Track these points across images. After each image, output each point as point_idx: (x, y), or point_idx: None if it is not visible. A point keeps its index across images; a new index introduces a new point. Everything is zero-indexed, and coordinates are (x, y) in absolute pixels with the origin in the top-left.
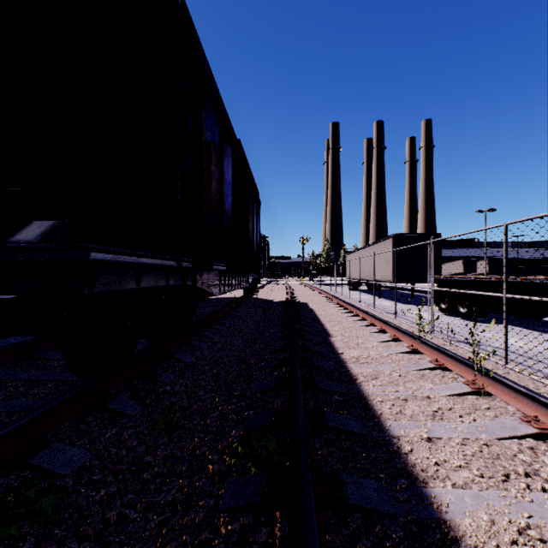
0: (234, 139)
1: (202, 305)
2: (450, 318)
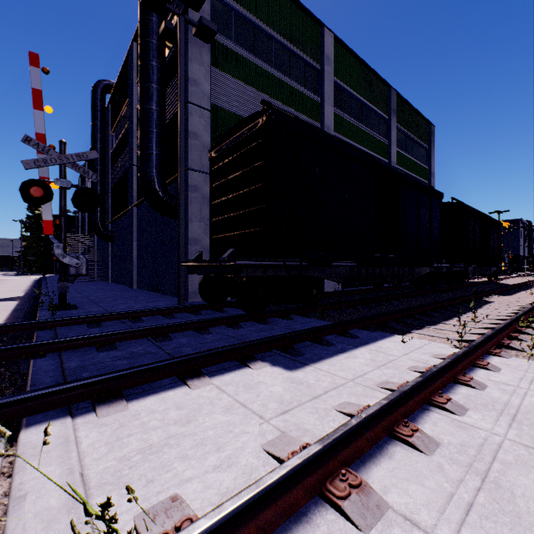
0: (479, 215)
1: None
2: None
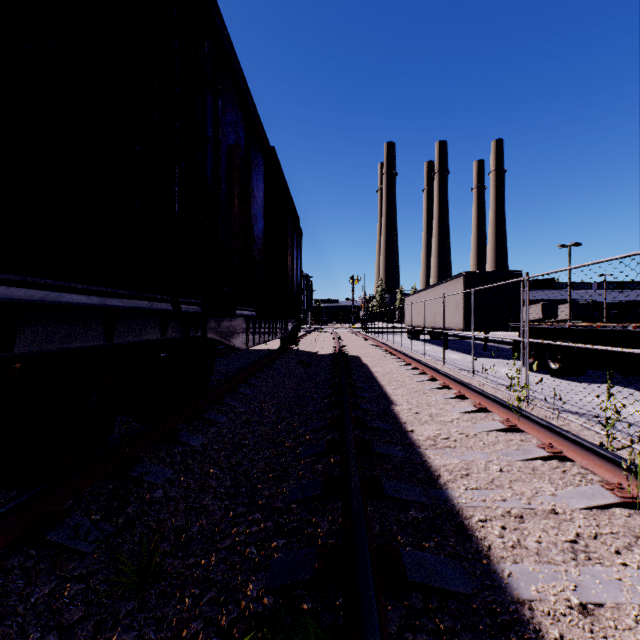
0: (266, 145)
1: (229, 359)
2: (538, 375)
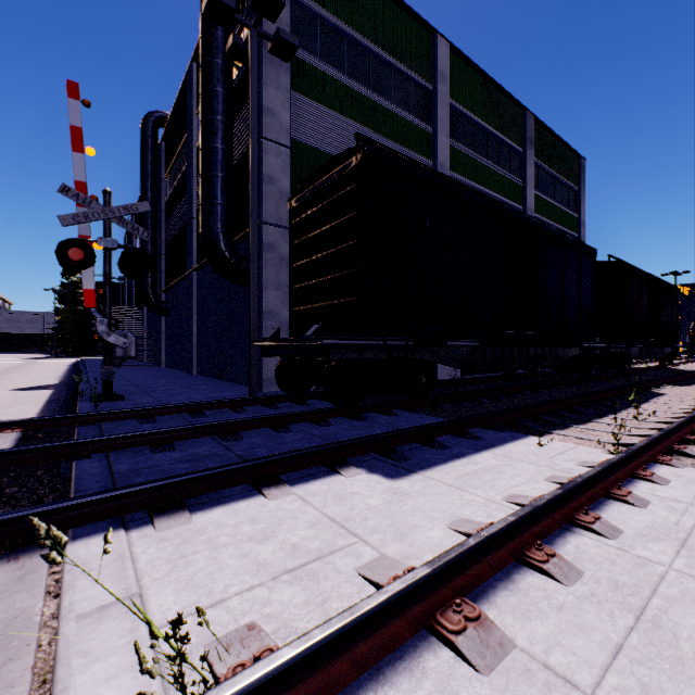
0: (647, 278)
1: None
2: None
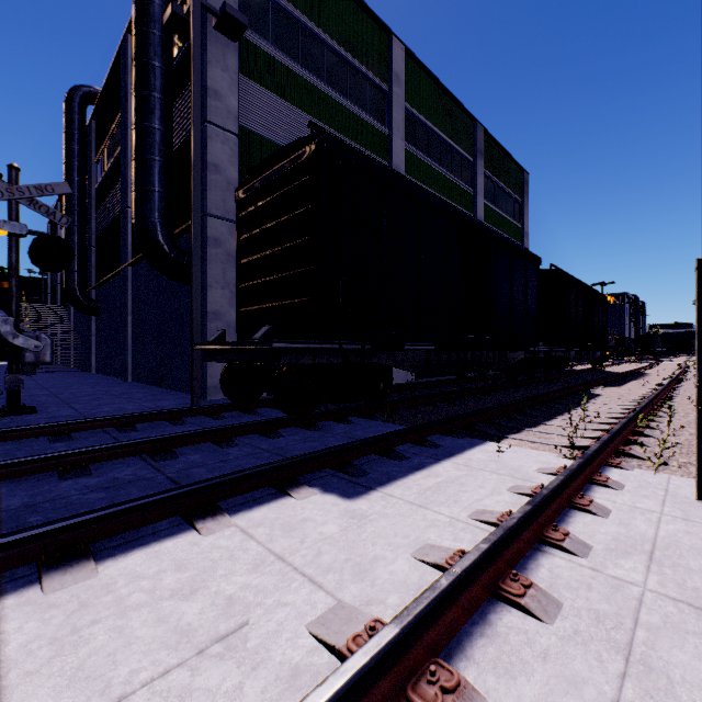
0: (583, 286)
1: None
2: None
